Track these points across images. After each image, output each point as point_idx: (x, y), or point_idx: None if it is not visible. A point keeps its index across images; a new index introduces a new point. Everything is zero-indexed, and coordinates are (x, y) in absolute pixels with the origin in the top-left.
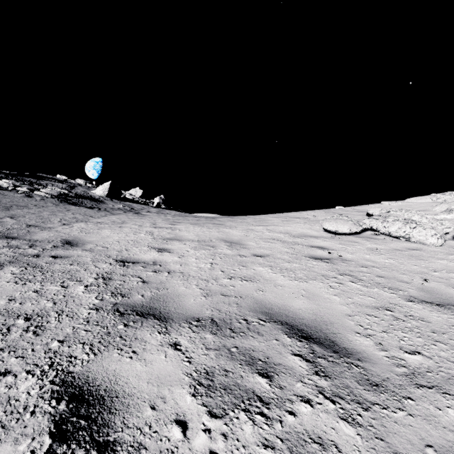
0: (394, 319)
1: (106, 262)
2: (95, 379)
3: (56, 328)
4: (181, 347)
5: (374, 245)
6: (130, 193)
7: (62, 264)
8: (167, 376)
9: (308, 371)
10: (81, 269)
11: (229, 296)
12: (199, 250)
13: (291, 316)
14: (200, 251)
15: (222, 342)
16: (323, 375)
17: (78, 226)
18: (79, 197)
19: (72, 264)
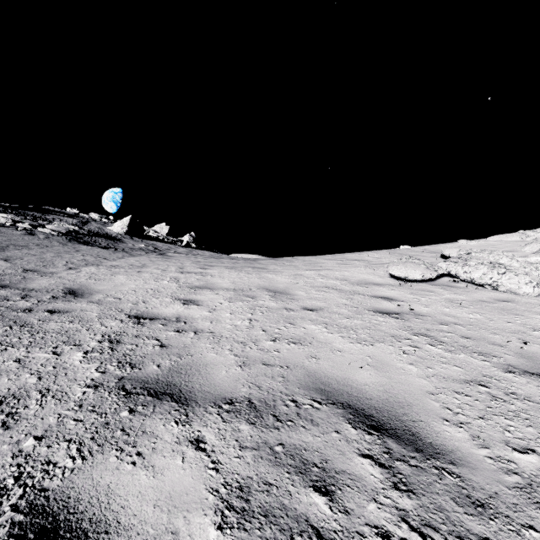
0: (492, 399)
1: (115, 319)
2: (78, 500)
3: (35, 417)
4: (206, 445)
5: (454, 295)
6: (155, 230)
7: (59, 322)
8: (182, 494)
9: (384, 482)
10: (82, 328)
11: (272, 365)
12: (235, 301)
13: (354, 395)
14: (236, 303)
15: (262, 437)
16: (405, 489)
17: (87, 271)
18: (93, 235)
19: (71, 321)
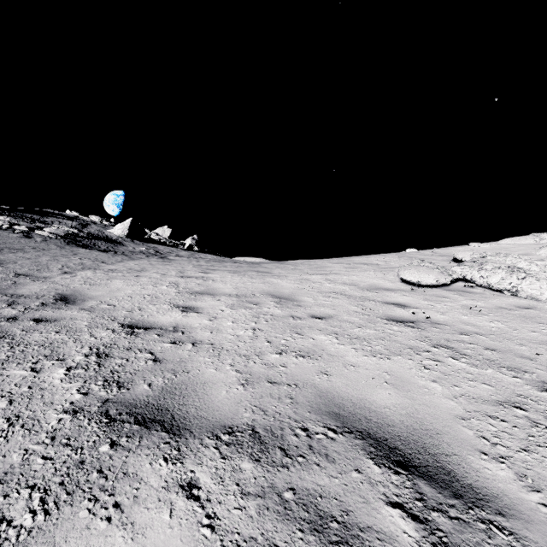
0: (532, 425)
1: (107, 328)
2: None
3: None
4: (200, 491)
5: (471, 302)
6: (157, 232)
7: (45, 332)
8: None
9: (421, 544)
10: (69, 339)
11: (279, 383)
12: (238, 308)
13: (374, 421)
14: (239, 310)
15: (268, 479)
16: None
17: (83, 275)
18: (92, 238)
19: (58, 331)
